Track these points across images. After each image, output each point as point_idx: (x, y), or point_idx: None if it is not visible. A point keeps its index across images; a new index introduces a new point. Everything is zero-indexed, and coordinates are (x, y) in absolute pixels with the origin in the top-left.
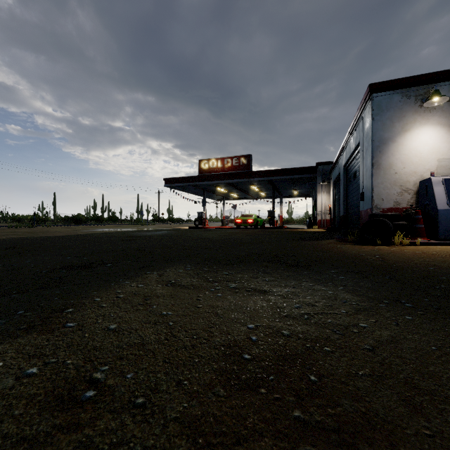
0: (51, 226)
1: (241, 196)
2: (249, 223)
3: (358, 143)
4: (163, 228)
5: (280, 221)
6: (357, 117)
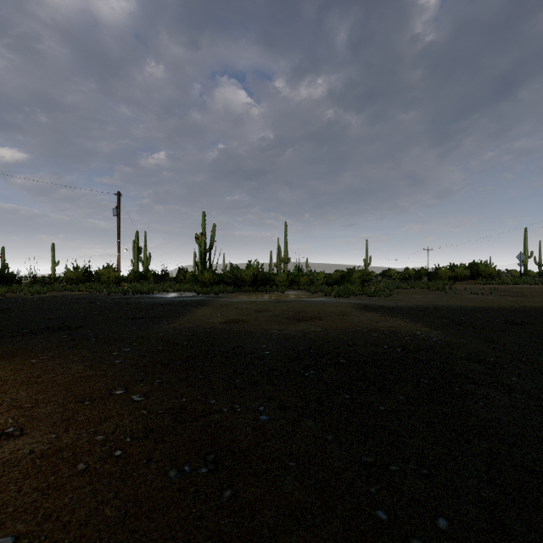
0: None
1: None
2: None
3: None
4: None
5: None
6: None
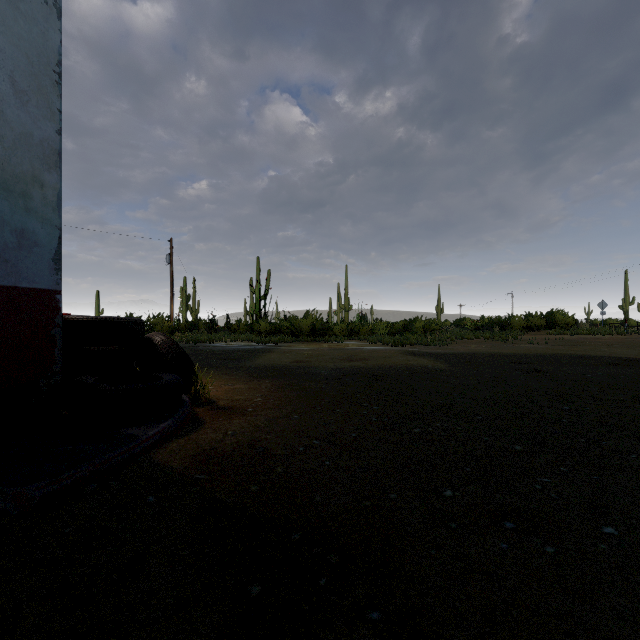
0: None
1: None
2: None
3: None
4: None
5: None
6: None
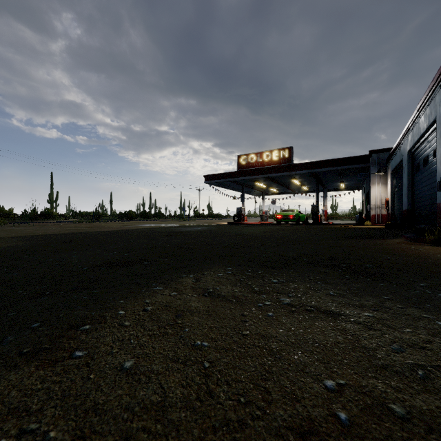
0: (107, 222)
1: (281, 191)
2: (291, 219)
3: (433, 120)
4: (203, 223)
5: (325, 216)
6: (432, 88)
